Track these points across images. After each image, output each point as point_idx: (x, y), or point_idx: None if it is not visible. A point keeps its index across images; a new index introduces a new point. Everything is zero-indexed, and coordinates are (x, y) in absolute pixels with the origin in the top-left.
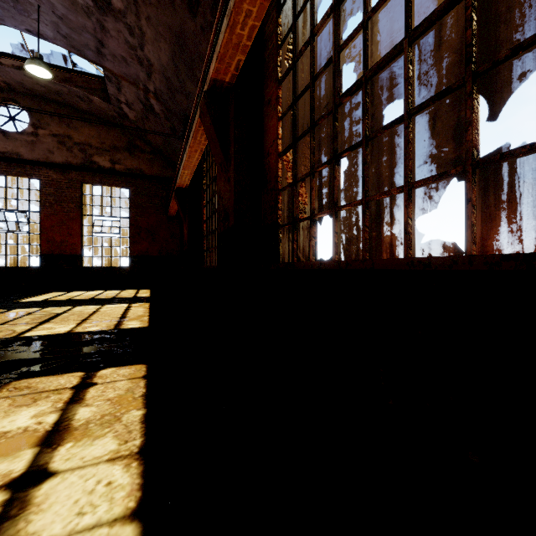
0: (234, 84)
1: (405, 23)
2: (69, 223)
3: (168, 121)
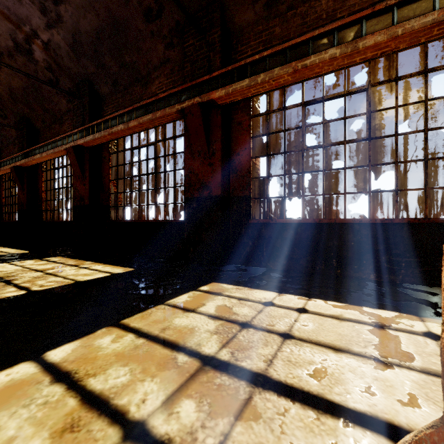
0: (26, 167)
1: (62, 185)
2: None
3: None
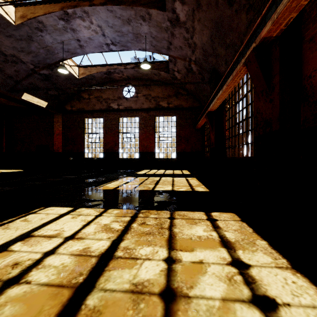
0: (279, 36)
1: None
2: (149, 136)
3: (200, 75)
